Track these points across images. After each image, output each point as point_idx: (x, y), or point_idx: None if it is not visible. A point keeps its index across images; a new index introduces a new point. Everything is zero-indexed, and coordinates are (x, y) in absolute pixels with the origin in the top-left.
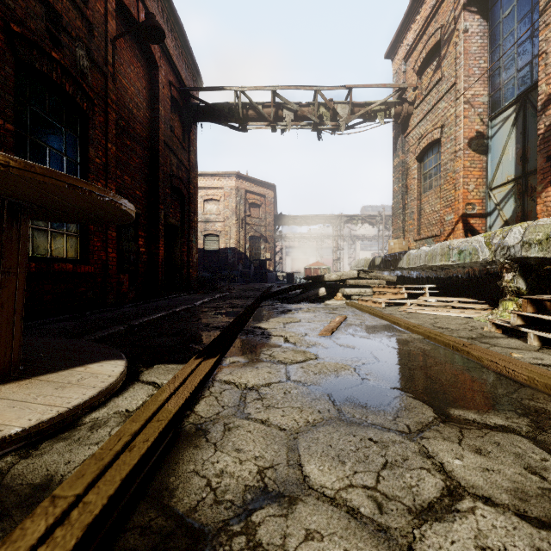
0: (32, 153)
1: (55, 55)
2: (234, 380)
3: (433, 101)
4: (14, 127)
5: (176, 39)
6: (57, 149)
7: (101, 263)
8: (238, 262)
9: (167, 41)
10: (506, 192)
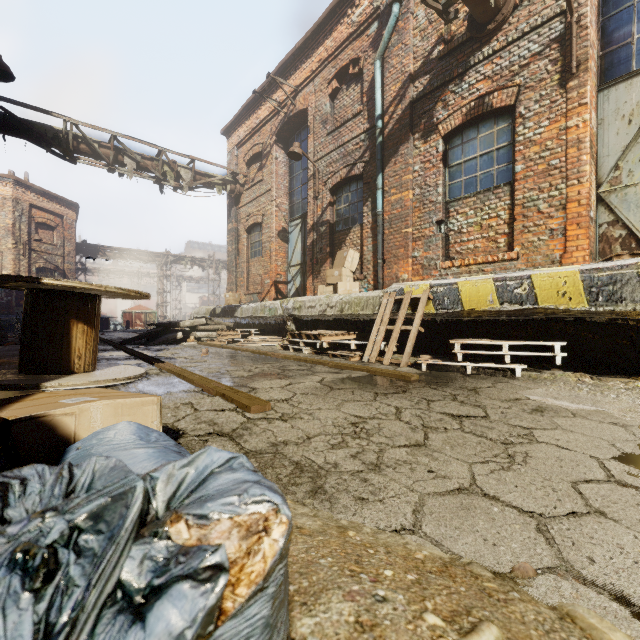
0: None
1: None
2: (185, 366)
3: (257, 193)
4: None
5: None
6: None
7: None
8: (17, 302)
9: None
10: (297, 270)
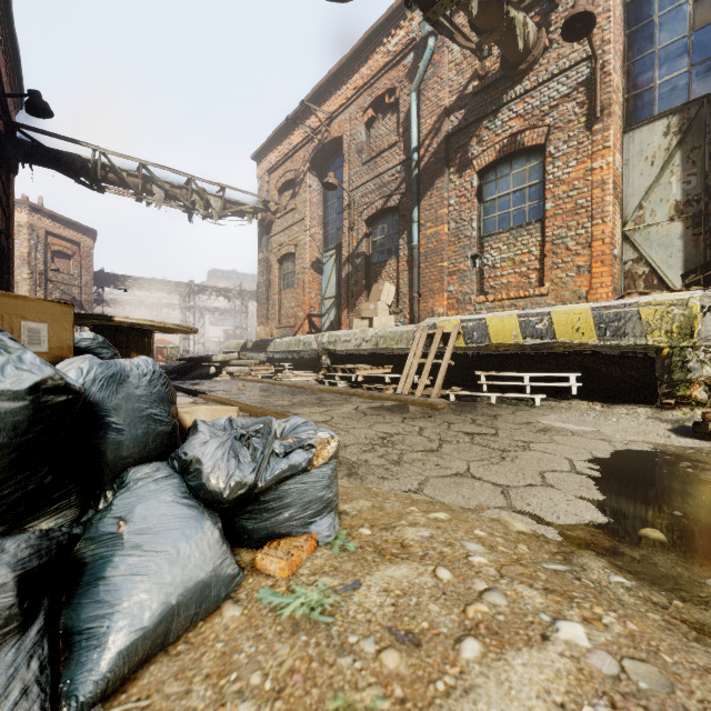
0: None
1: None
2: (227, 397)
3: (290, 221)
4: None
5: (7, 62)
6: None
7: None
8: None
9: (2, 69)
10: (332, 303)
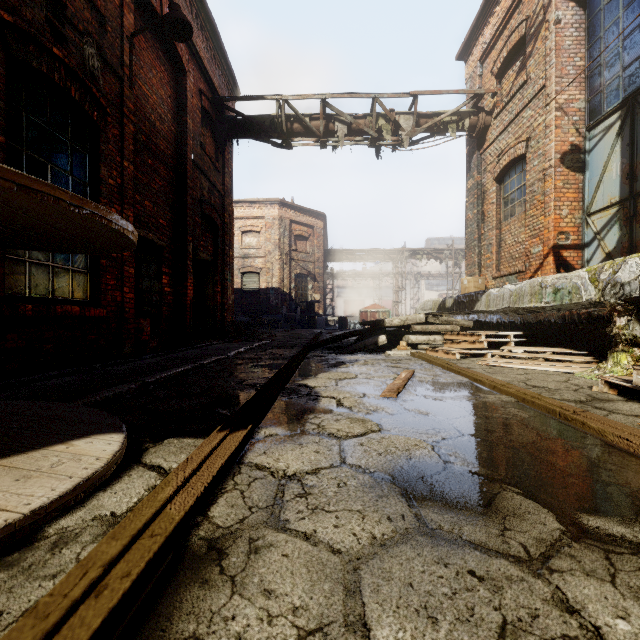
0: (29, 171)
1: (57, 52)
2: (269, 463)
3: (516, 109)
4: (5, 139)
5: (207, 39)
6: (60, 167)
7: (115, 306)
8: (281, 304)
9: (196, 42)
10: (609, 218)
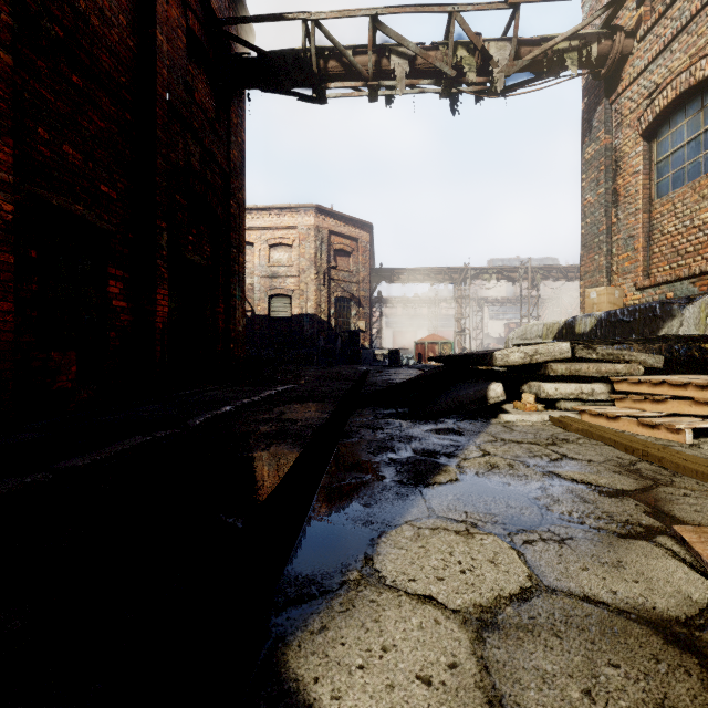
0: None
1: None
2: None
3: (692, 7)
4: None
5: None
6: None
7: None
8: (318, 334)
9: None
10: None
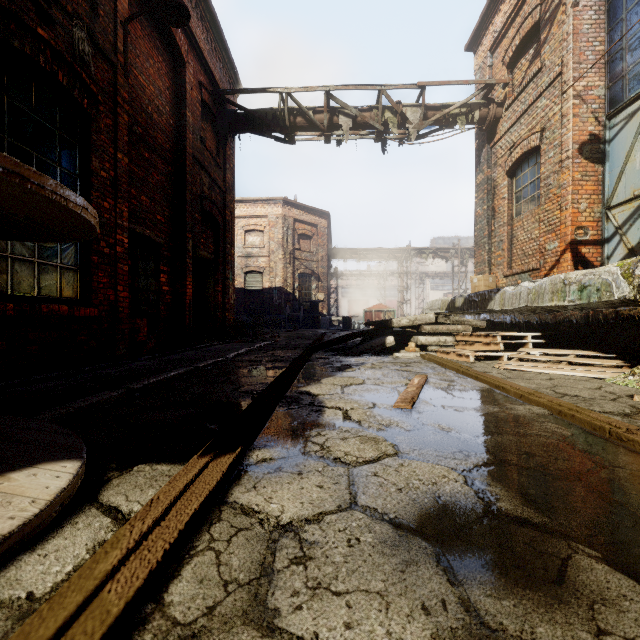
0: None
1: (42, 32)
2: (258, 505)
3: (529, 99)
4: None
5: (207, 30)
6: (47, 157)
7: (108, 305)
8: (285, 304)
9: (196, 32)
10: (632, 211)
